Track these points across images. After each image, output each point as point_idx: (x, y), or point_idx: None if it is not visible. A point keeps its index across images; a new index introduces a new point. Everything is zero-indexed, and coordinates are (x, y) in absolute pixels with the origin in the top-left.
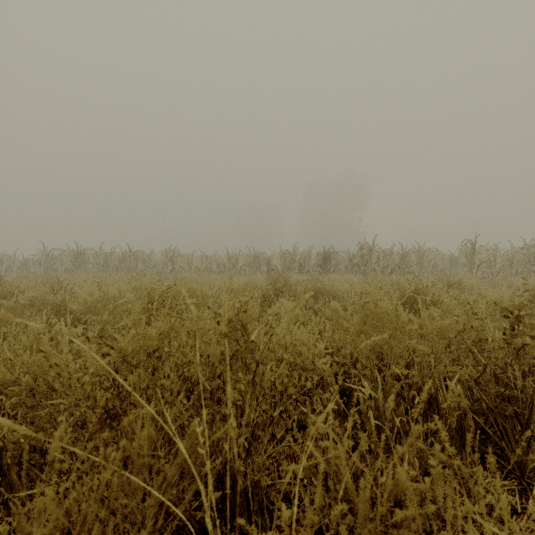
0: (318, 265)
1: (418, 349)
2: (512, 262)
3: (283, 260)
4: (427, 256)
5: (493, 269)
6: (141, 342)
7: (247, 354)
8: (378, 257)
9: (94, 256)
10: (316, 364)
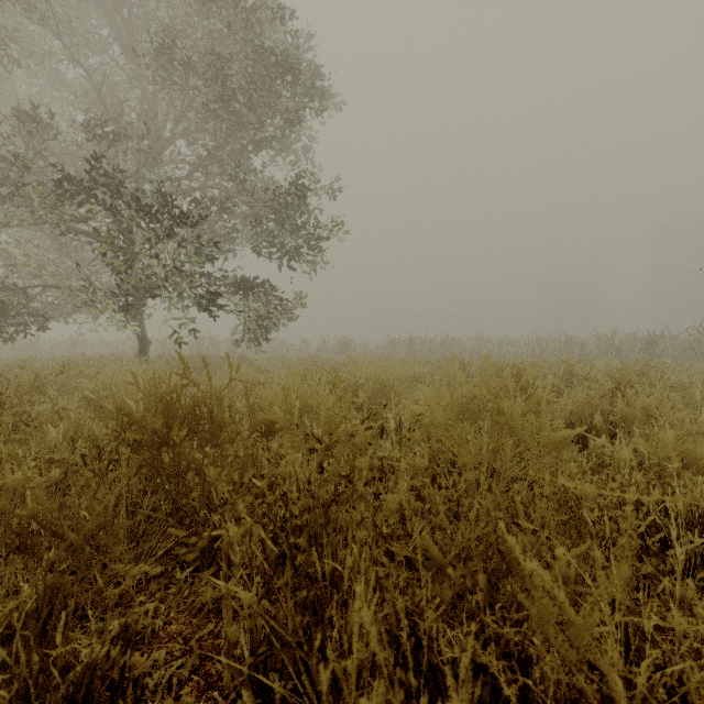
0: (642, 349)
1: (614, 370)
2: None
3: (599, 344)
4: None
5: None
6: (551, 362)
7: None
8: None
9: (422, 343)
10: None
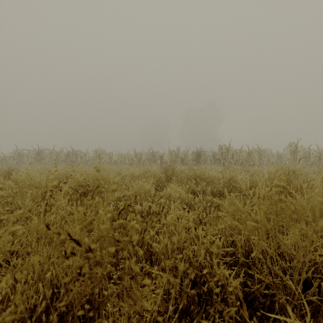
0: (193, 159)
1: None
2: (320, 157)
3: (171, 156)
4: (264, 153)
5: (308, 162)
6: None
7: (128, 286)
8: (232, 154)
9: (49, 153)
10: (216, 271)
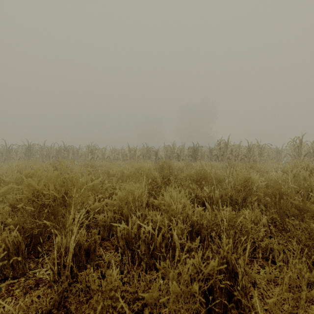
0: (190, 155)
1: None
2: None
3: (166, 152)
4: (264, 149)
5: (312, 158)
6: None
7: None
8: (231, 149)
9: (40, 149)
10: None
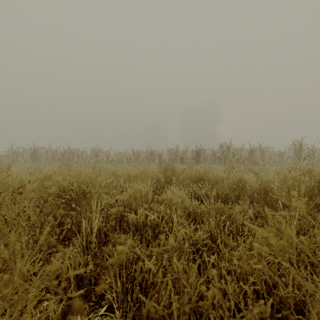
0: (193, 158)
1: None
2: None
3: (169, 155)
4: (266, 152)
5: (312, 161)
6: None
7: None
8: (233, 152)
9: (45, 152)
10: None
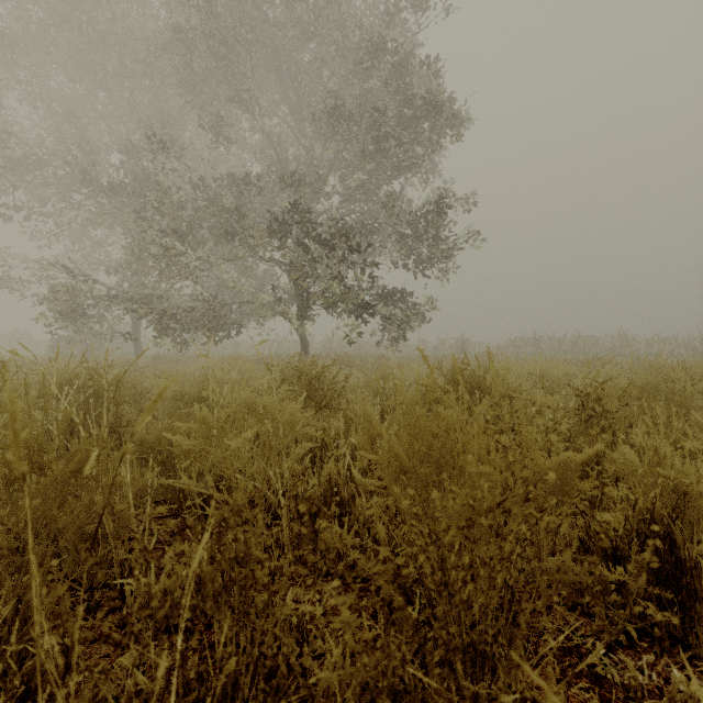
0: None
1: None
2: None
3: None
4: None
5: None
6: None
7: None
8: None
9: (549, 342)
10: None
